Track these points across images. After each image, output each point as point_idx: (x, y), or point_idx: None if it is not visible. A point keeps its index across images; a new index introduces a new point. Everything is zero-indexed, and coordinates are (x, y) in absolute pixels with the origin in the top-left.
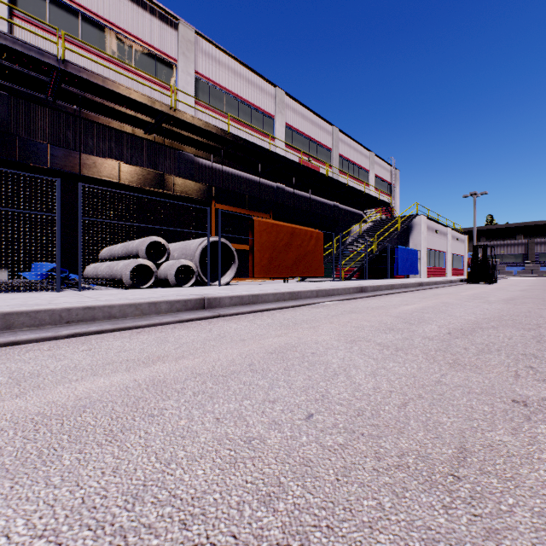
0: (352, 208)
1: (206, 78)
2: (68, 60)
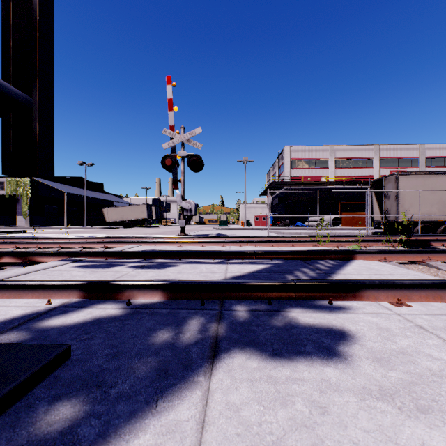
0: None
1: (338, 158)
2: (303, 181)
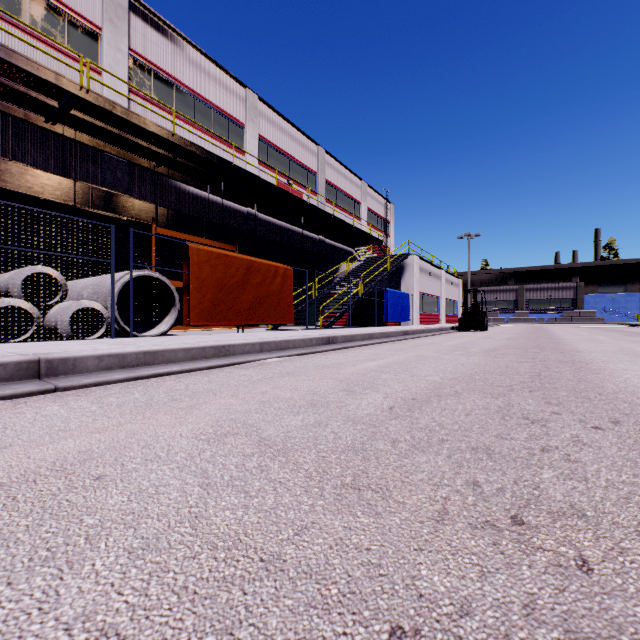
0: (341, 244)
1: (146, 61)
2: None
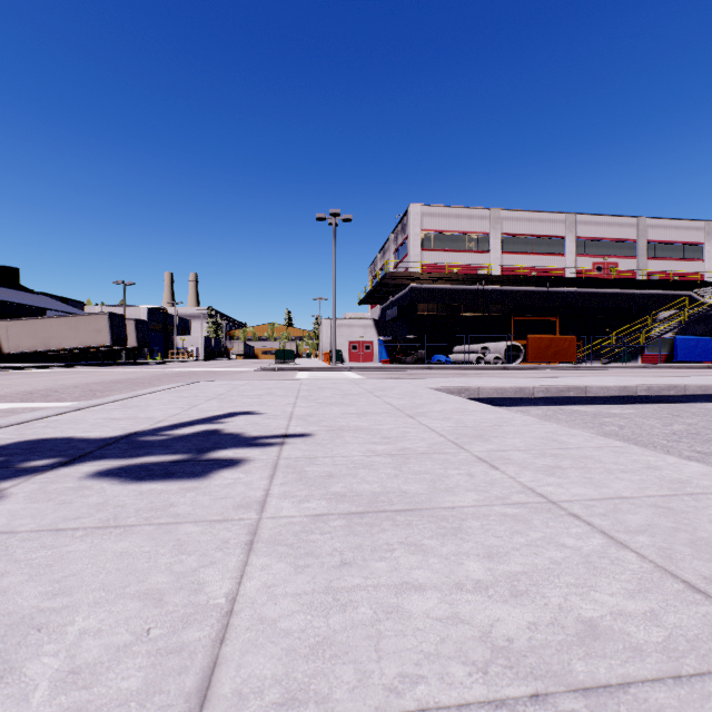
0: (671, 291)
1: (507, 235)
2: (448, 273)
